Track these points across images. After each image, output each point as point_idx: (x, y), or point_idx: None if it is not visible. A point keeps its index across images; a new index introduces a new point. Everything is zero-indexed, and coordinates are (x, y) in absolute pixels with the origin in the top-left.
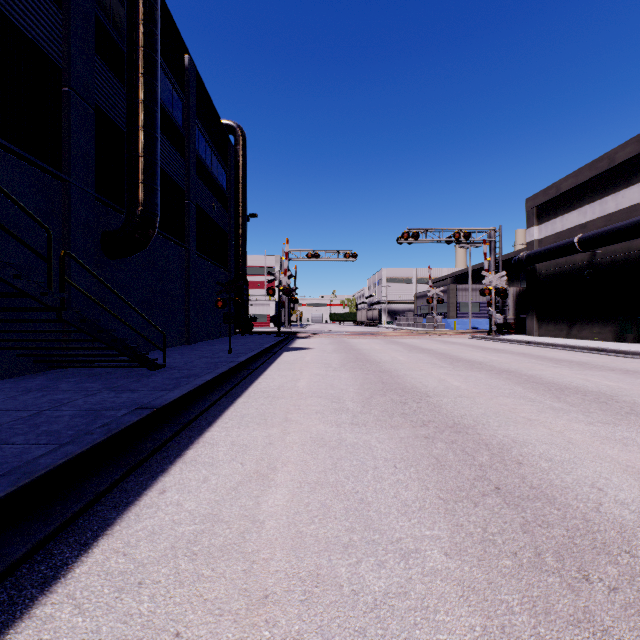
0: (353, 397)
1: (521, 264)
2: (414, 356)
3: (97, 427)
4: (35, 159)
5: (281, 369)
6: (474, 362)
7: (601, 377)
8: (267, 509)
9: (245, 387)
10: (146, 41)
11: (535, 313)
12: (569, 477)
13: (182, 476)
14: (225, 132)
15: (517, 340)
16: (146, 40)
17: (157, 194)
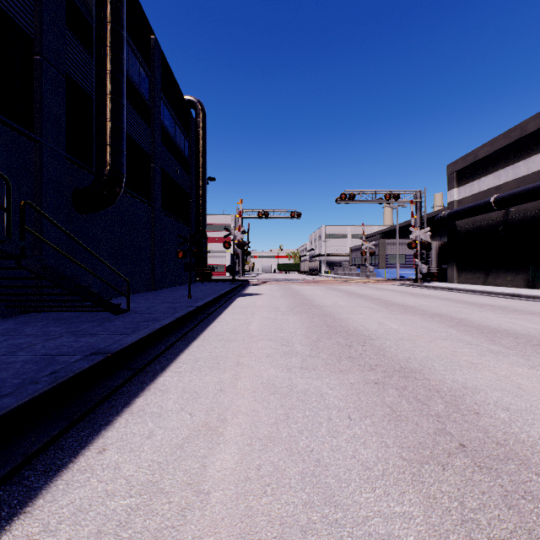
0: (301, 340)
1: (443, 221)
2: (353, 301)
3: (44, 375)
4: (6, 119)
5: (235, 313)
6: (407, 306)
7: (525, 320)
8: (214, 474)
9: (201, 330)
10: (113, 17)
11: (455, 263)
12: (534, 430)
13: (126, 430)
14: (187, 106)
15: (440, 287)
16: (113, 16)
17: (123, 155)
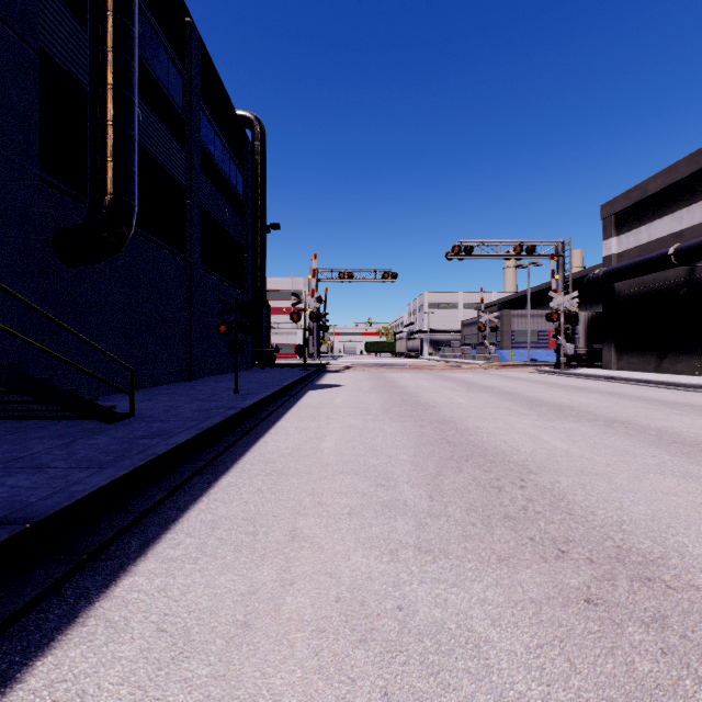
0: (410, 474)
1: (597, 283)
2: (477, 397)
3: None
4: None
5: (301, 417)
6: (561, 406)
7: None
8: None
9: (241, 451)
10: None
11: (613, 342)
12: None
13: None
14: (240, 125)
15: (596, 375)
16: None
17: (133, 178)
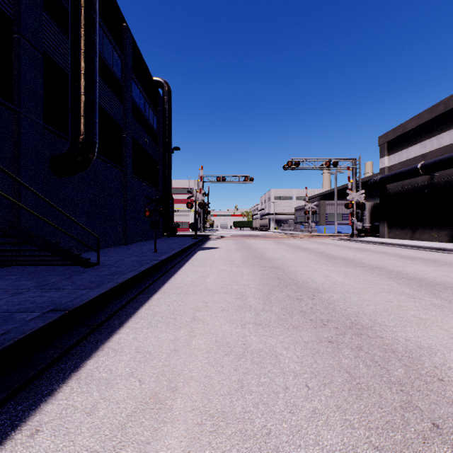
0: (254, 293)
1: (376, 185)
2: (299, 254)
3: None
4: None
5: (195, 265)
6: (347, 259)
7: None
8: None
9: (162, 283)
10: (86, 2)
11: (386, 221)
12: None
13: (68, 402)
14: (155, 86)
15: (374, 241)
16: (86, 1)
17: (96, 125)
